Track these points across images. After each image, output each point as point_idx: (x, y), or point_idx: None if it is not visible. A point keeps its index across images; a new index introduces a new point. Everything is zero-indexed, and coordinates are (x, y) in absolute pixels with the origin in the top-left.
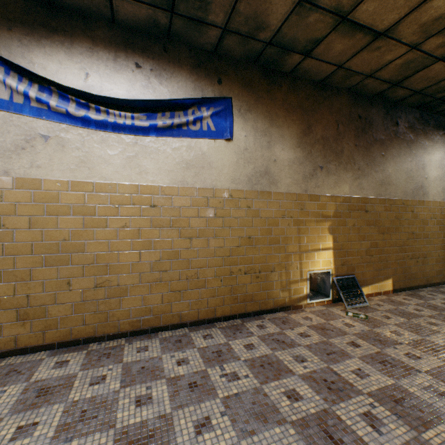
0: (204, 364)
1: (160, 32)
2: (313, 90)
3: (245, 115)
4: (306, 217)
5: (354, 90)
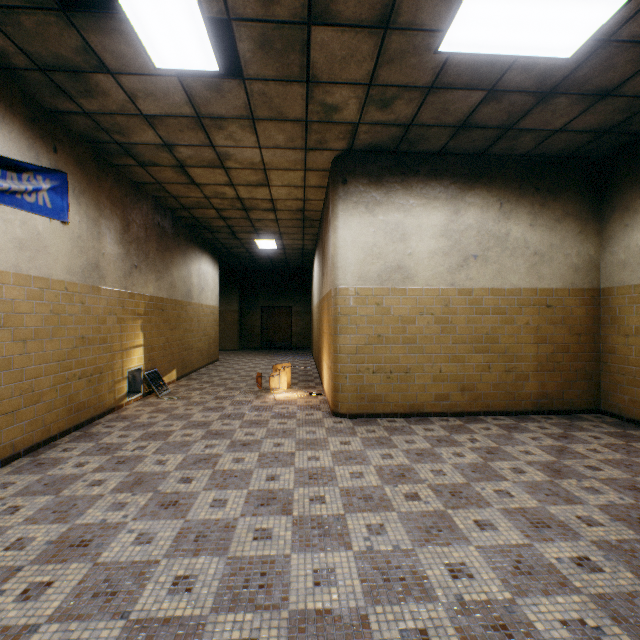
0: (106, 456)
1: None
2: (131, 188)
3: (80, 198)
4: (127, 315)
5: (158, 199)
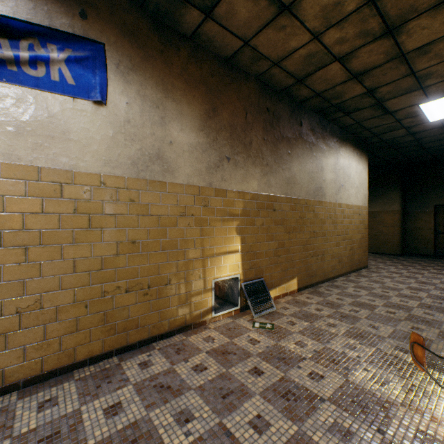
0: None
1: None
2: (219, 66)
3: (127, 75)
4: (211, 215)
5: (262, 79)
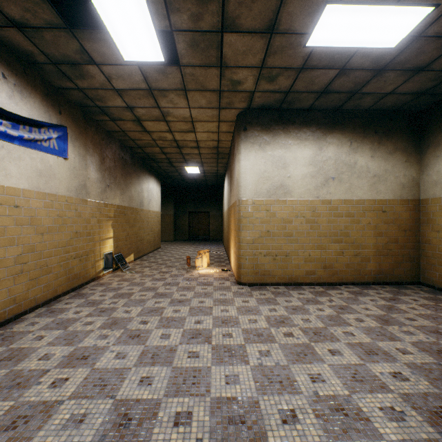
0: (93, 307)
1: (27, 58)
2: (106, 135)
3: (75, 142)
4: (103, 217)
5: (122, 141)
